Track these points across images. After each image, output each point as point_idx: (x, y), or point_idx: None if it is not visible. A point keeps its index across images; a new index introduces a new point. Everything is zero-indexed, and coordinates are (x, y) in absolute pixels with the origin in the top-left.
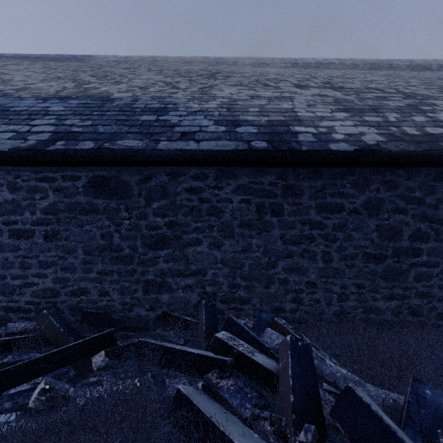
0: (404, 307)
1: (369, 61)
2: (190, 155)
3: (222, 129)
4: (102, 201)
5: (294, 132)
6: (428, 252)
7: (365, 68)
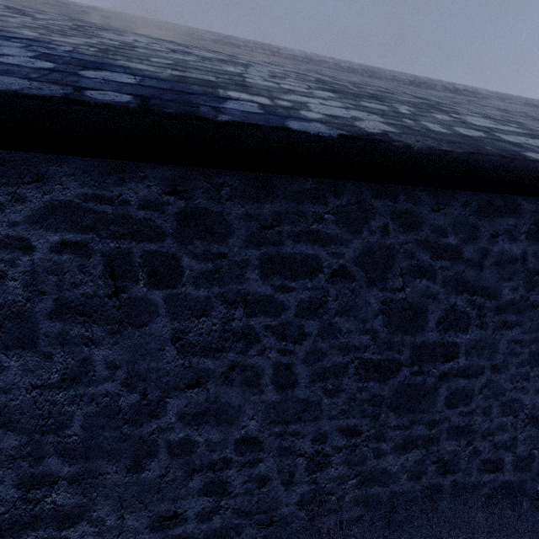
0: (430, 460)
1: (369, 67)
2: None
3: (41, 65)
4: None
5: (222, 96)
6: (467, 350)
7: (365, 75)
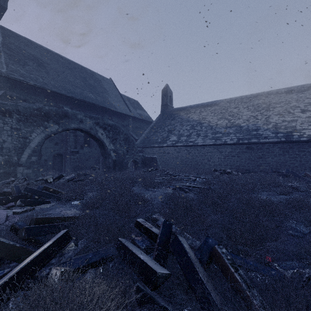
0: None
1: None
2: (267, 142)
3: (273, 135)
4: (248, 150)
5: (293, 135)
6: None
7: None
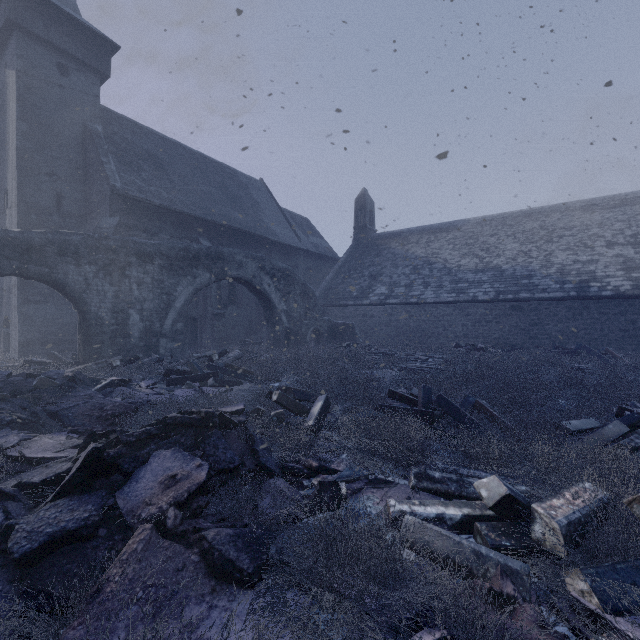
0: (638, 348)
1: None
2: (546, 298)
3: (558, 286)
4: (514, 312)
5: (589, 286)
6: None
7: None
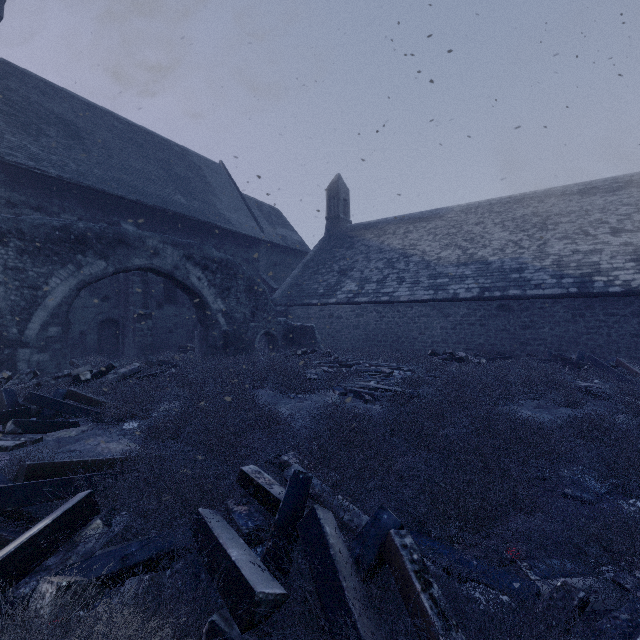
0: None
1: None
2: (540, 296)
3: (554, 281)
4: (502, 313)
5: (593, 281)
6: None
7: None
